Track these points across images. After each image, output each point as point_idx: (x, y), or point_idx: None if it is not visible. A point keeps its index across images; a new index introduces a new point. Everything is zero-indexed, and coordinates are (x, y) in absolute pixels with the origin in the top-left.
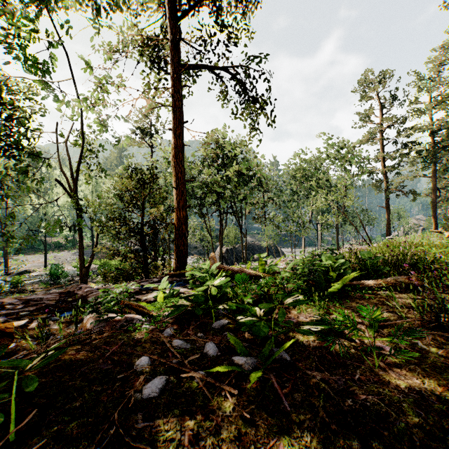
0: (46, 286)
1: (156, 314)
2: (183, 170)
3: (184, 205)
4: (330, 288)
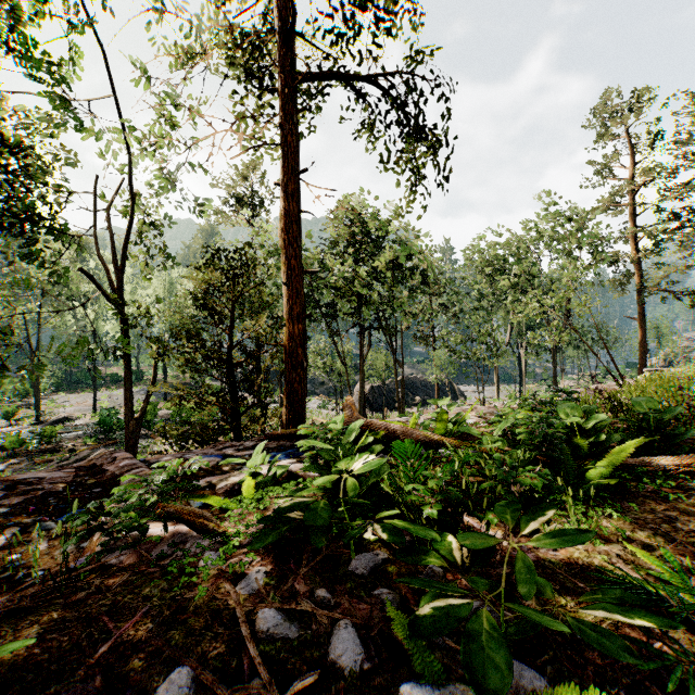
0: (93, 442)
1: (234, 529)
2: (299, 254)
3: (301, 313)
4: (586, 474)
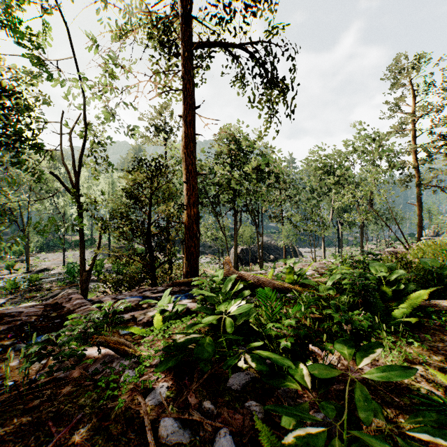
0: (62, 285)
1: (147, 353)
2: (194, 162)
3: (195, 201)
4: (392, 312)
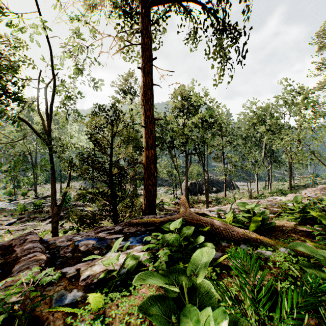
0: None
1: None
2: (152, 109)
3: (153, 143)
4: None
